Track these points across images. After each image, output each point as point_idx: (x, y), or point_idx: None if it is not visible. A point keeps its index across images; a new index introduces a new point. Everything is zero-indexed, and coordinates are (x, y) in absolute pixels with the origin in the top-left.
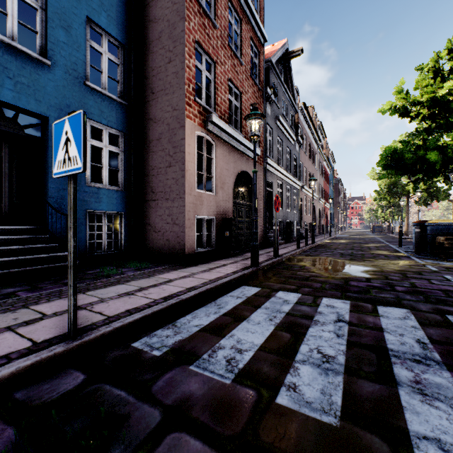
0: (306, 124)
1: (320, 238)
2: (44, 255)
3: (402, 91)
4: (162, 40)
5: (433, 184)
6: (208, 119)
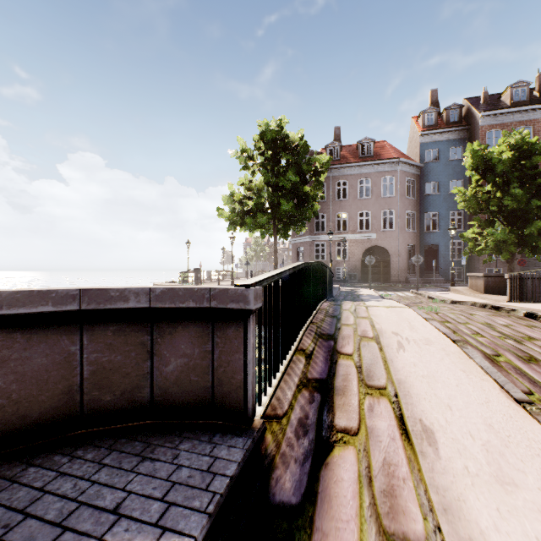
0: None
1: None
2: (437, 278)
3: None
4: None
5: None
6: None
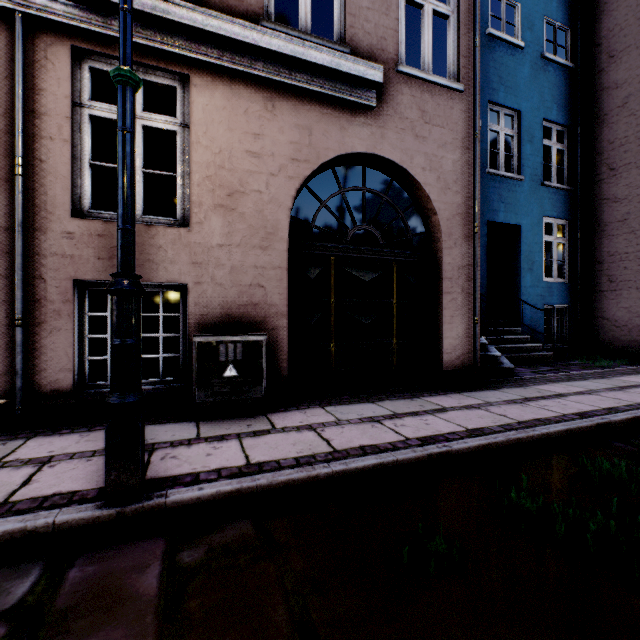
0: None
1: None
2: (528, 344)
3: None
4: (629, 106)
5: None
6: None
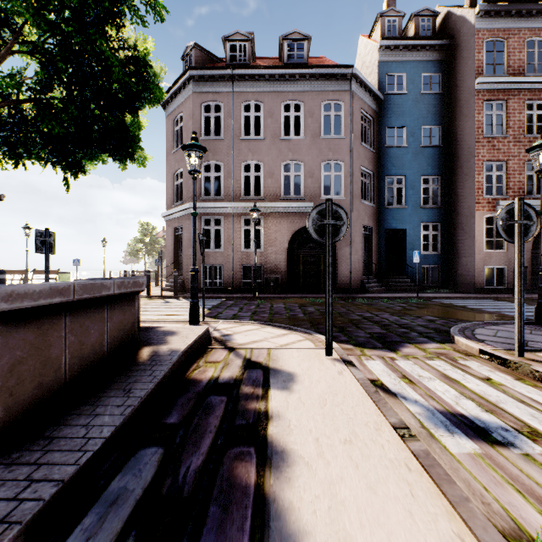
0: None
1: None
2: (405, 283)
3: None
4: (462, 168)
5: None
6: (496, 204)
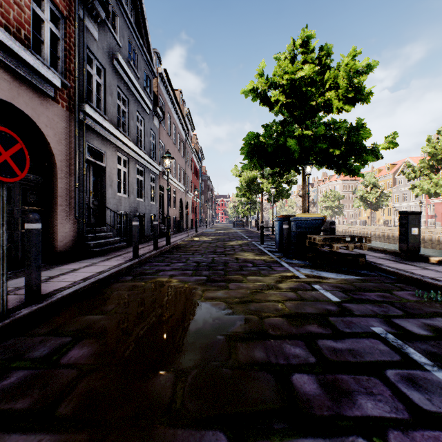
0: (170, 101)
1: (185, 234)
2: None
3: (263, 76)
4: None
5: (280, 184)
6: None
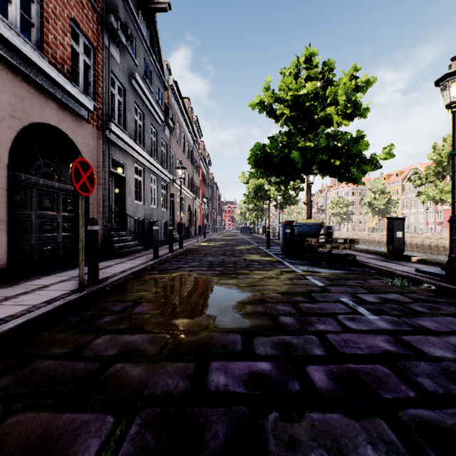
0: (179, 111)
1: (194, 240)
2: None
3: (269, 90)
4: None
5: (287, 191)
6: None
